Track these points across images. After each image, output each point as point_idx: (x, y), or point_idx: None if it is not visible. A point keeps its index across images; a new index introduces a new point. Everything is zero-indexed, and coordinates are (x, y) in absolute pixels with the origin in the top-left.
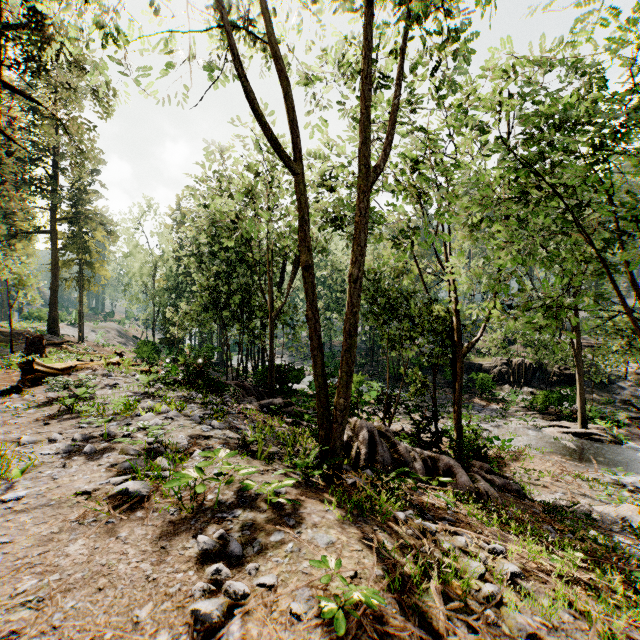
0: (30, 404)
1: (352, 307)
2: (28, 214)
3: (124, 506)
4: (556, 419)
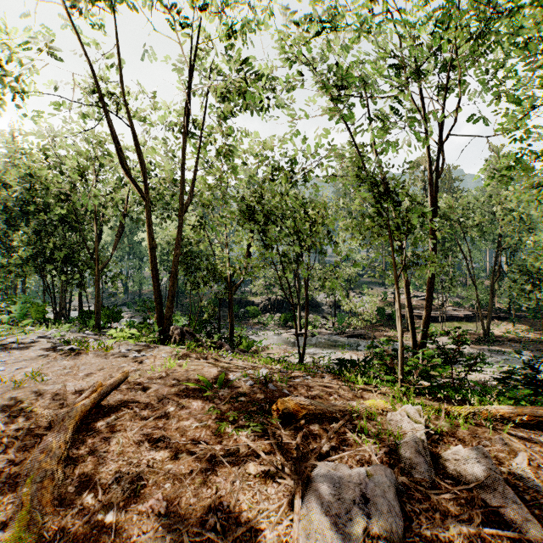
0: None
1: (175, 267)
2: None
3: (74, 353)
4: (289, 329)
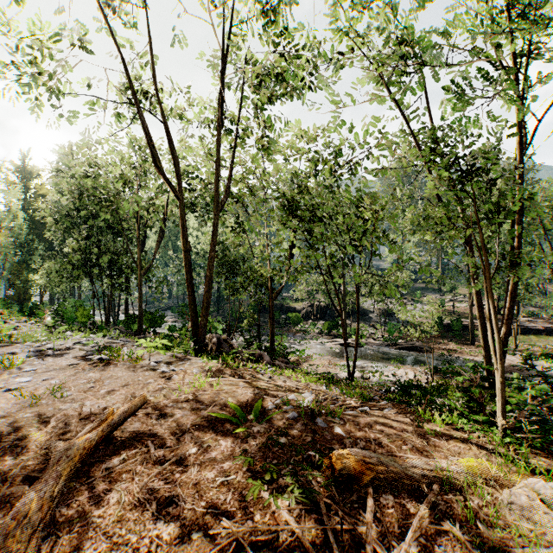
0: None
1: (210, 271)
2: None
3: (103, 364)
4: (334, 338)
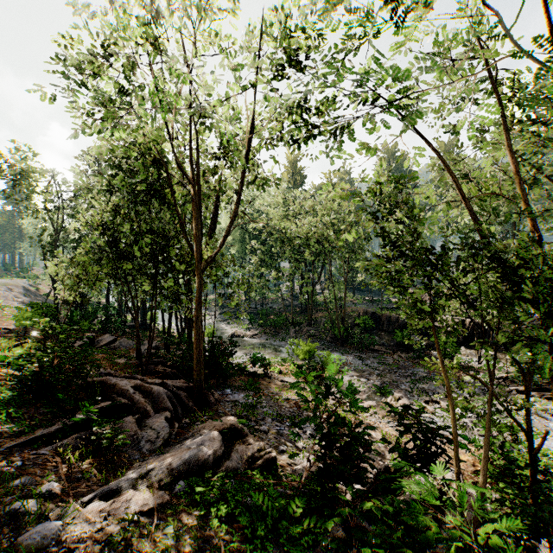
0: None
1: None
2: None
3: None
4: None
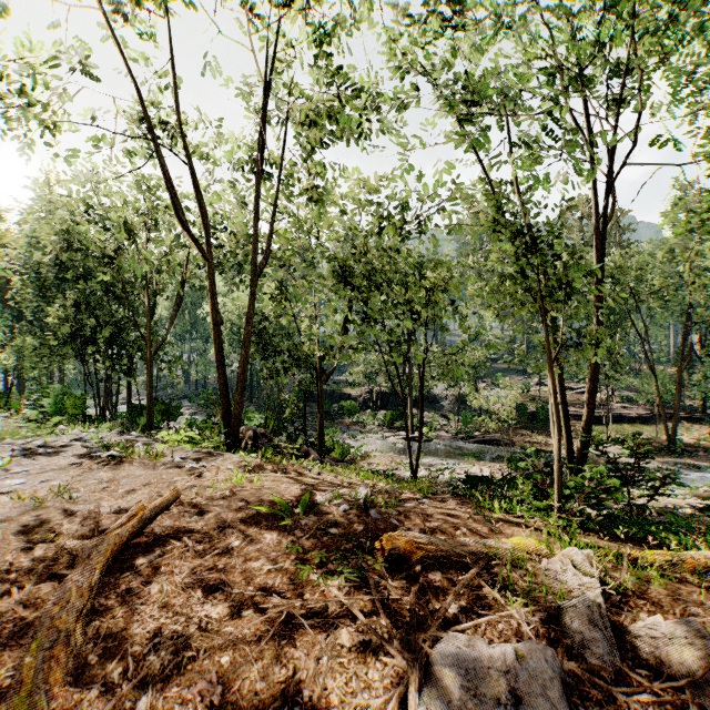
0: None
1: (245, 348)
2: None
3: (115, 462)
4: (398, 431)
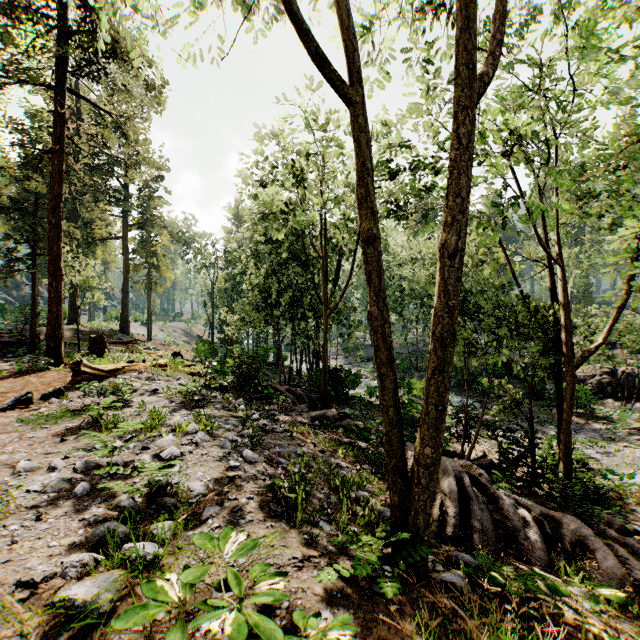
0: (63, 411)
1: (447, 298)
2: (105, 222)
3: (61, 636)
4: None
